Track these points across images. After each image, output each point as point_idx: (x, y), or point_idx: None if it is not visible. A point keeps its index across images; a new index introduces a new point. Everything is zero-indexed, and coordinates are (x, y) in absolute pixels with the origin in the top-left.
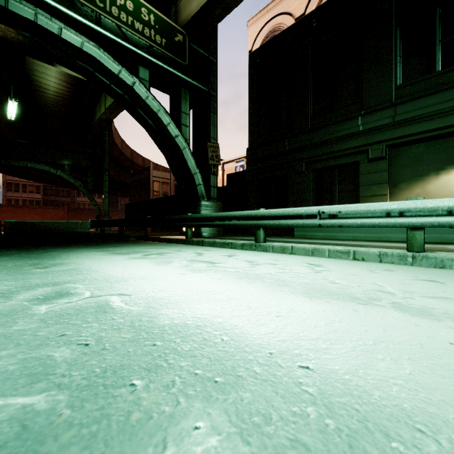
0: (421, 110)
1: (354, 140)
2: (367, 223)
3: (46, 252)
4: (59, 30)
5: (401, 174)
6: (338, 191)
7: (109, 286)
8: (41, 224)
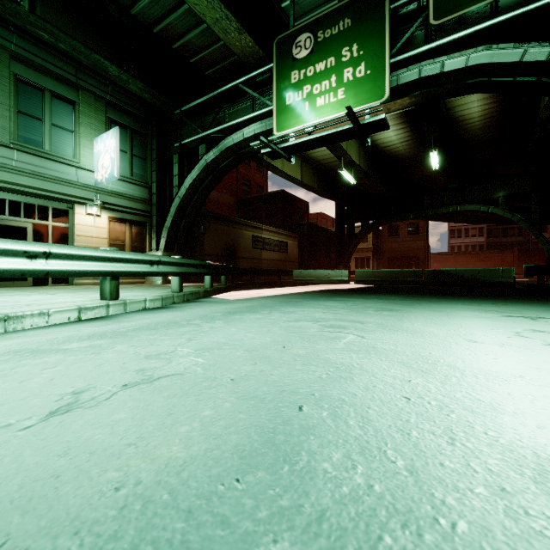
0: None
1: None
2: None
3: (414, 300)
4: (441, 67)
5: None
6: None
7: (372, 331)
8: (455, 272)
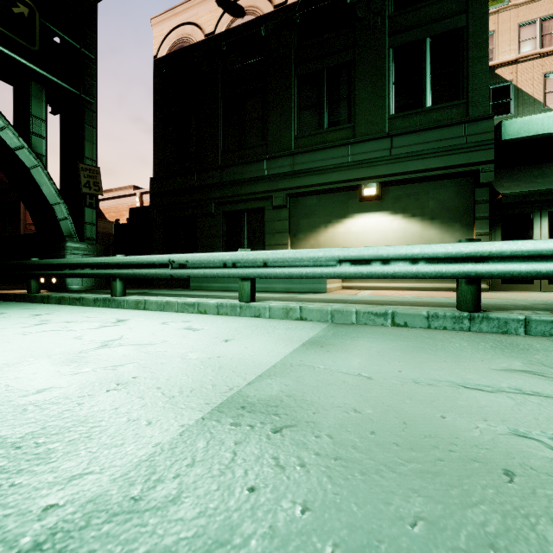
0: (313, 163)
1: (260, 185)
2: (208, 273)
3: None
4: None
5: (300, 224)
6: (247, 238)
7: None
8: None
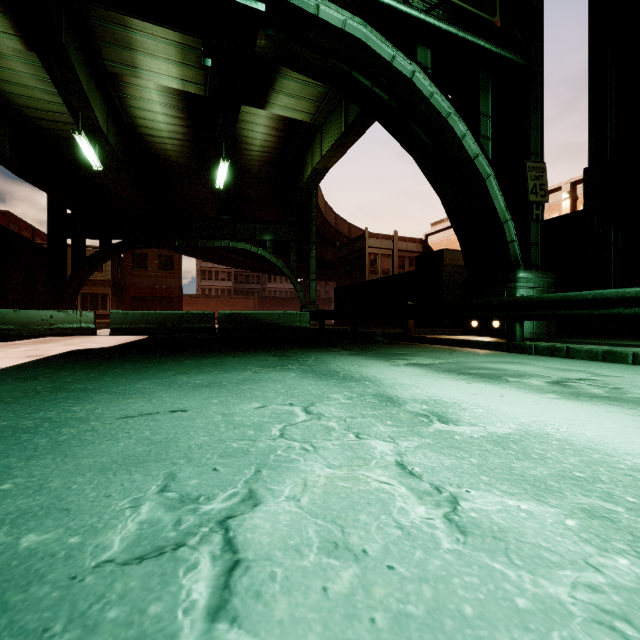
0: None
1: None
2: None
3: (327, 364)
4: (315, 9)
5: None
6: None
7: None
8: (255, 316)
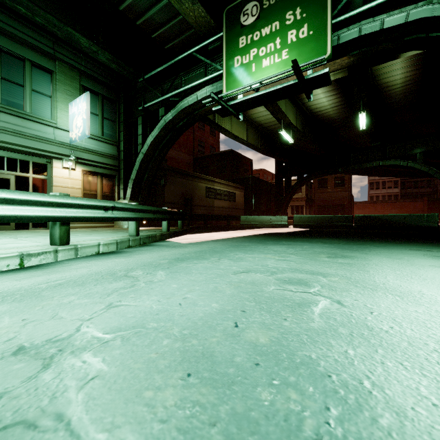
0: None
1: None
2: None
3: (359, 245)
4: (380, 24)
5: None
6: None
7: (344, 290)
8: (383, 218)
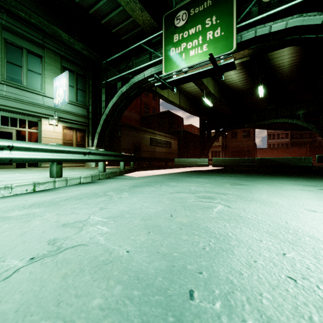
0: None
1: None
2: None
3: (253, 177)
4: (269, 29)
5: None
6: None
7: (233, 201)
8: (274, 160)
